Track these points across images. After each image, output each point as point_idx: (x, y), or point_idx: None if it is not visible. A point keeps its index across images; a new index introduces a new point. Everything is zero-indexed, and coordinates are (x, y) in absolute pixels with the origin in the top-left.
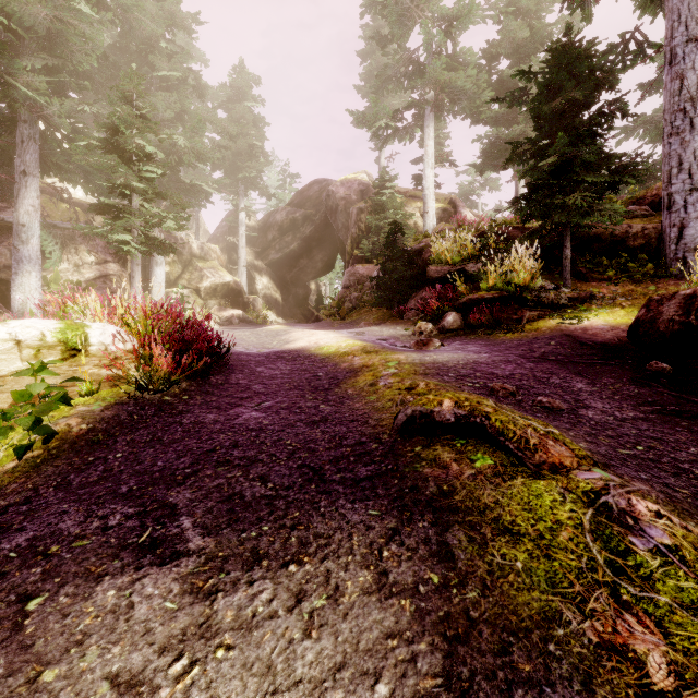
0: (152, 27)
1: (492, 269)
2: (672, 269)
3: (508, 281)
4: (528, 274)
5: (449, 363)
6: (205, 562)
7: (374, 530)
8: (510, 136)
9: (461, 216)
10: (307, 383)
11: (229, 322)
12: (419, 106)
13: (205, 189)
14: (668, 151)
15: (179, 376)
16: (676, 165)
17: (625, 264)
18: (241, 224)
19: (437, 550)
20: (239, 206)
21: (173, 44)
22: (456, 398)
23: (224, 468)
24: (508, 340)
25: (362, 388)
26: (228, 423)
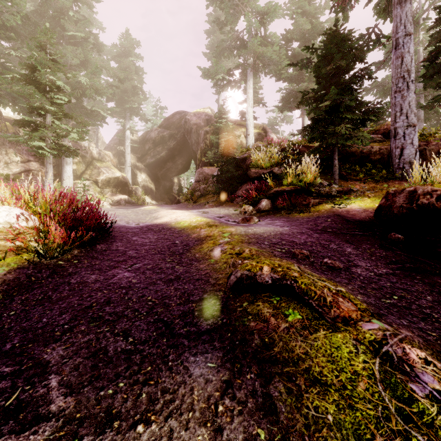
0: (62, 0)
1: (290, 172)
2: (397, 174)
3: (300, 180)
4: (312, 175)
5: (264, 234)
6: (62, 426)
7: (211, 383)
8: (299, 90)
9: (270, 138)
10: (167, 249)
11: (118, 203)
12: (243, 67)
13: (101, 113)
14: (394, 101)
15: (71, 246)
16: (399, 110)
17: (369, 170)
18: (127, 138)
19: (263, 402)
20: (126, 126)
21: (79, 14)
22: (272, 265)
23: (95, 323)
24: (301, 218)
25: (206, 253)
26: (105, 282)
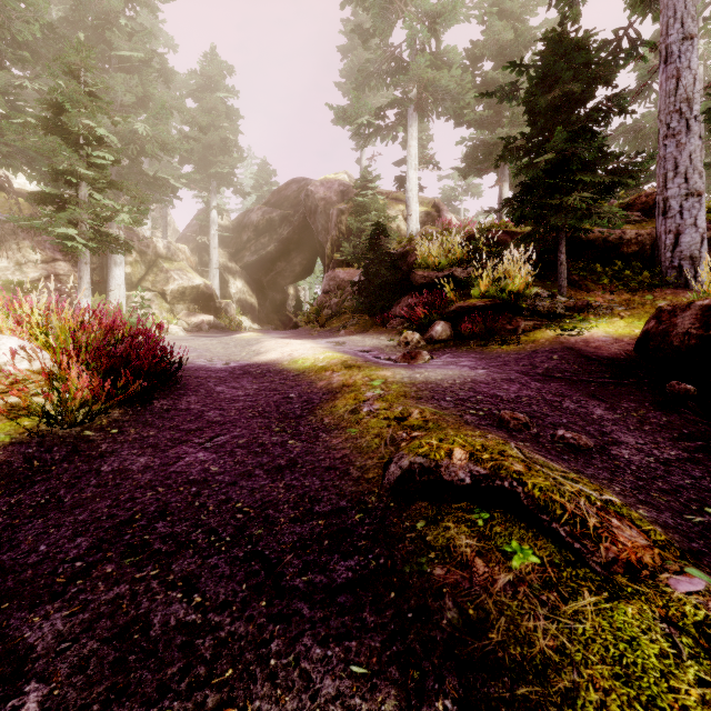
0: None
1: (484, 275)
2: (669, 278)
3: (502, 288)
4: (523, 280)
5: (444, 383)
6: None
7: None
8: (495, 140)
9: (447, 219)
10: (274, 408)
11: (198, 328)
12: (402, 104)
13: (171, 183)
14: (663, 153)
15: (106, 404)
16: (672, 168)
17: (619, 272)
18: (213, 223)
19: None
20: (210, 204)
21: (135, 22)
22: (470, 446)
23: (134, 558)
24: (505, 354)
25: (342, 416)
26: (163, 471)
